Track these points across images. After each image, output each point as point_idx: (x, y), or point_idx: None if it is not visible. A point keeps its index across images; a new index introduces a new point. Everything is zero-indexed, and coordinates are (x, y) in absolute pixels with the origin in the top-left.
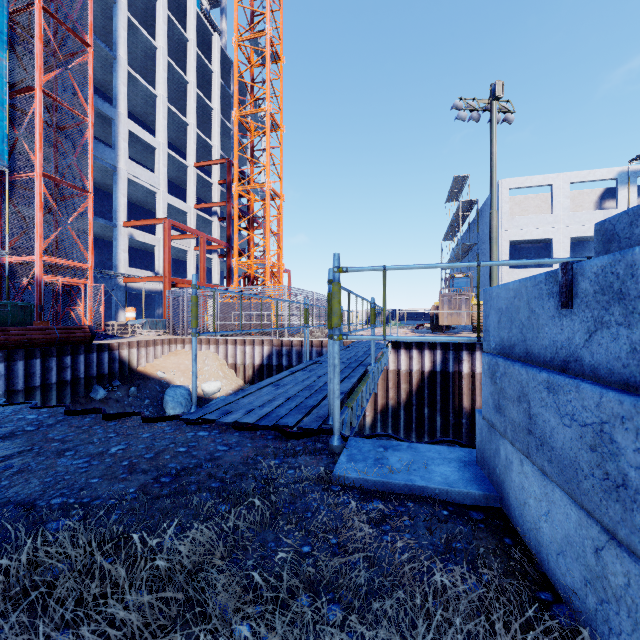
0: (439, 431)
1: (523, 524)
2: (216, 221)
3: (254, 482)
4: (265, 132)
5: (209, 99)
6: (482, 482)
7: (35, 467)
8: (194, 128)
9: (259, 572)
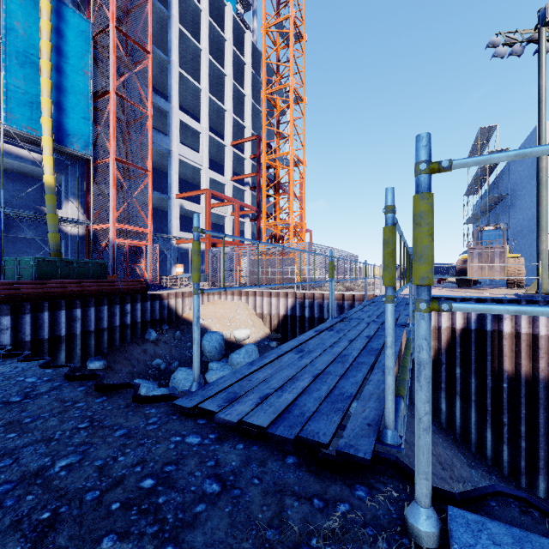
0: (474, 394)
1: None
2: (248, 190)
3: None
4: (289, 106)
5: (243, 88)
6: None
7: None
8: (230, 113)
9: None
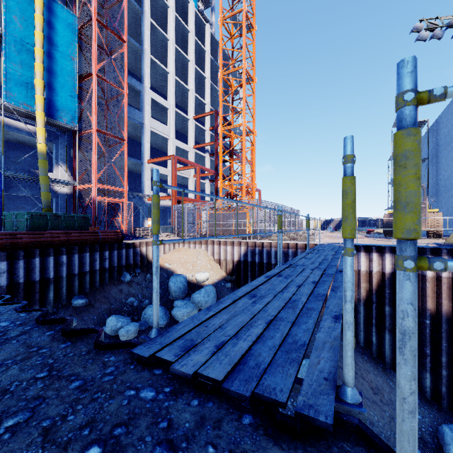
0: None
1: None
2: (208, 156)
3: None
4: (242, 85)
5: (203, 72)
6: None
7: None
8: (193, 92)
9: None
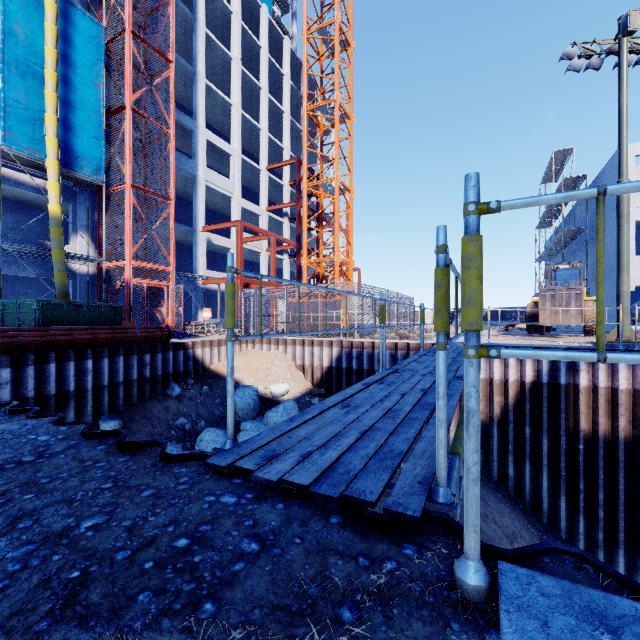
0: (545, 457)
1: None
2: (287, 222)
3: None
4: (334, 125)
5: (280, 103)
6: None
7: None
8: (266, 132)
9: None
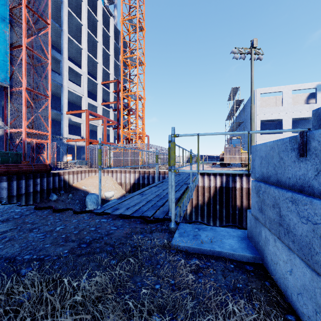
0: (224, 217)
1: (276, 274)
2: (112, 111)
3: (130, 247)
4: (136, 66)
5: (108, 50)
6: (251, 249)
7: (17, 238)
8: (101, 64)
9: (132, 301)
